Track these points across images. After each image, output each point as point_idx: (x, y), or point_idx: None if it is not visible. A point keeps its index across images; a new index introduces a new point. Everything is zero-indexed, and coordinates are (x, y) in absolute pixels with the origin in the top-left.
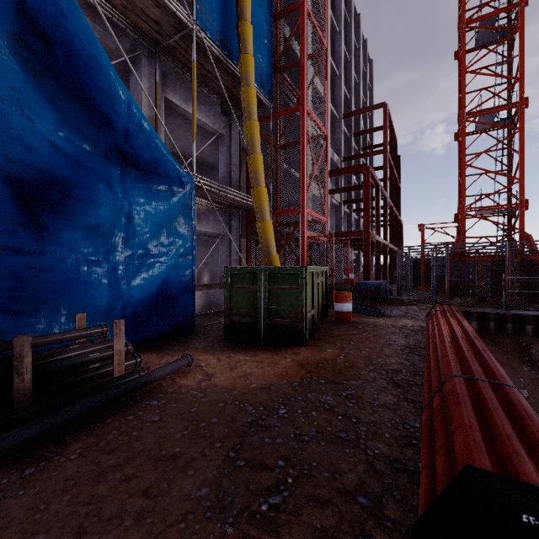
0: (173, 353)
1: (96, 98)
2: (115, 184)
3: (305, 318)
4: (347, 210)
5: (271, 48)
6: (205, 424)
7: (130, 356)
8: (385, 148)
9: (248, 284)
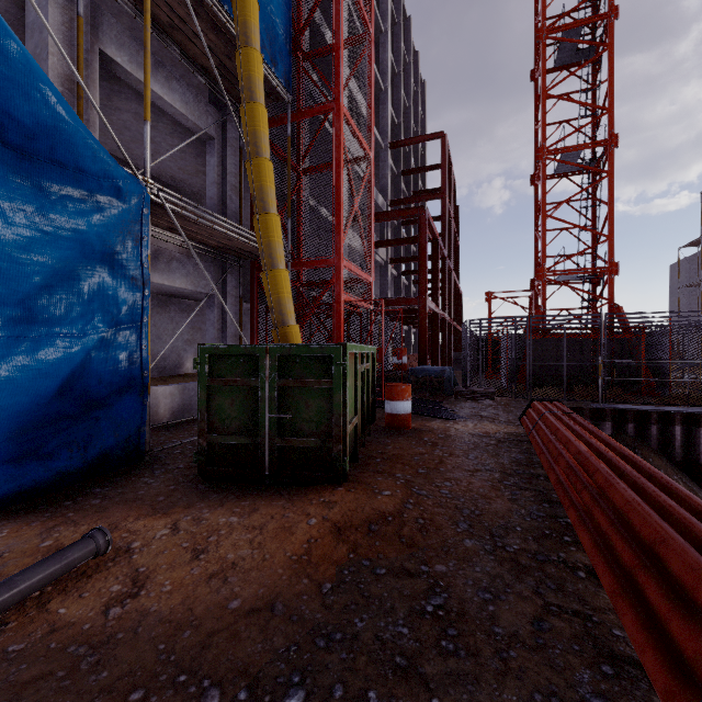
0: (82, 517)
1: None
2: None
3: (343, 435)
4: (394, 273)
5: (289, 9)
6: None
7: None
8: (443, 192)
9: (242, 375)
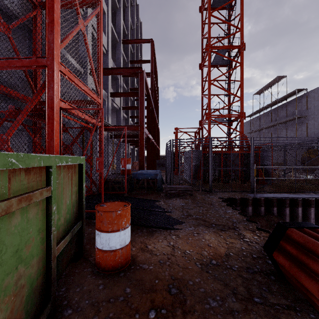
0: None
1: None
2: None
3: None
4: (125, 116)
5: None
6: None
7: None
8: (152, 72)
9: None
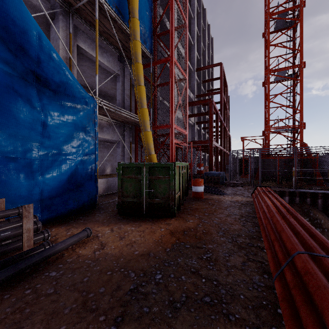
0: (78, 226)
1: (14, 31)
2: (32, 100)
3: (174, 198)
4: (198, 128)
5: (151, 19)
6: (94, 294)
7: (40, 232)
8: (221, 90)
9: (135, 174)
